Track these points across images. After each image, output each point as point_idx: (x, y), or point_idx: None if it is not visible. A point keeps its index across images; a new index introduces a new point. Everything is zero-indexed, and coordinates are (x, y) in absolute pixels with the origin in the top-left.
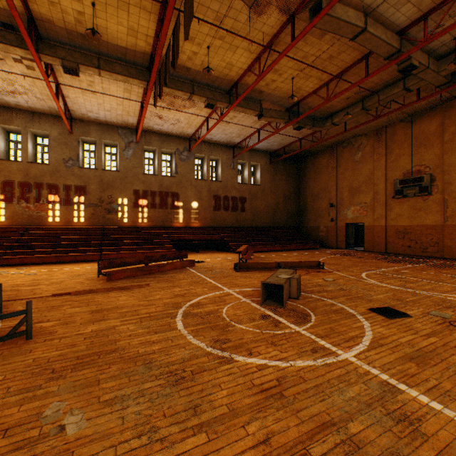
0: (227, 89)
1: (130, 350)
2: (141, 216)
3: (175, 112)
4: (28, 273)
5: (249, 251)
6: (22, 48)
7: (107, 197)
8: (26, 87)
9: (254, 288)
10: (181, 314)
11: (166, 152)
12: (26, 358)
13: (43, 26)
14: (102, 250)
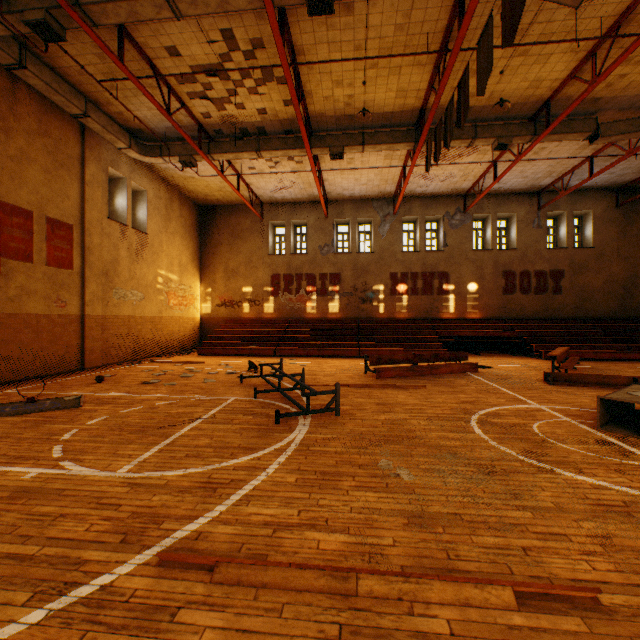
0: (530, 114)
1: (430, 440)
2: (399, 305)
3: (446, 166)
4: (301, 364)
5: (569, 357)
6: (298, 149)
7: (360, 284)
8: (292, 181)
9: (581, 408)
10: (475, 420)
11: (430, 220)
12: (343, 428)
13: (315, 122)
14: (359, 345)
